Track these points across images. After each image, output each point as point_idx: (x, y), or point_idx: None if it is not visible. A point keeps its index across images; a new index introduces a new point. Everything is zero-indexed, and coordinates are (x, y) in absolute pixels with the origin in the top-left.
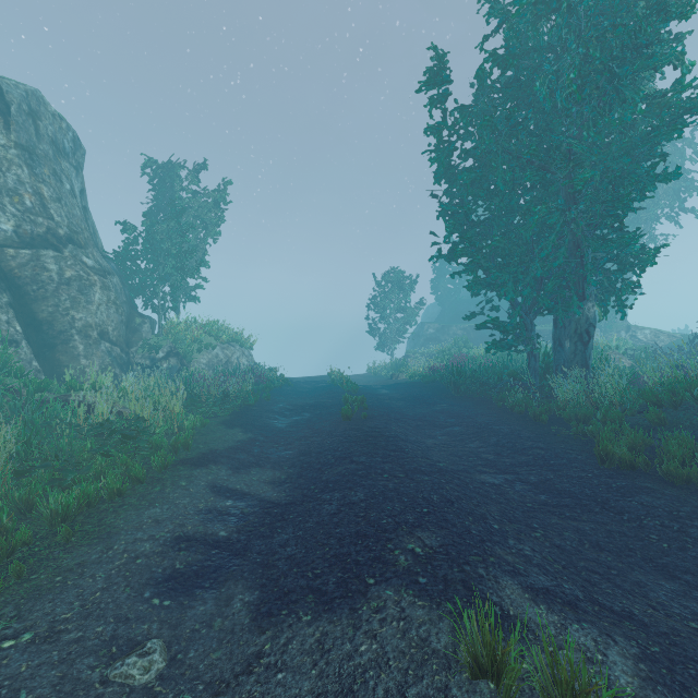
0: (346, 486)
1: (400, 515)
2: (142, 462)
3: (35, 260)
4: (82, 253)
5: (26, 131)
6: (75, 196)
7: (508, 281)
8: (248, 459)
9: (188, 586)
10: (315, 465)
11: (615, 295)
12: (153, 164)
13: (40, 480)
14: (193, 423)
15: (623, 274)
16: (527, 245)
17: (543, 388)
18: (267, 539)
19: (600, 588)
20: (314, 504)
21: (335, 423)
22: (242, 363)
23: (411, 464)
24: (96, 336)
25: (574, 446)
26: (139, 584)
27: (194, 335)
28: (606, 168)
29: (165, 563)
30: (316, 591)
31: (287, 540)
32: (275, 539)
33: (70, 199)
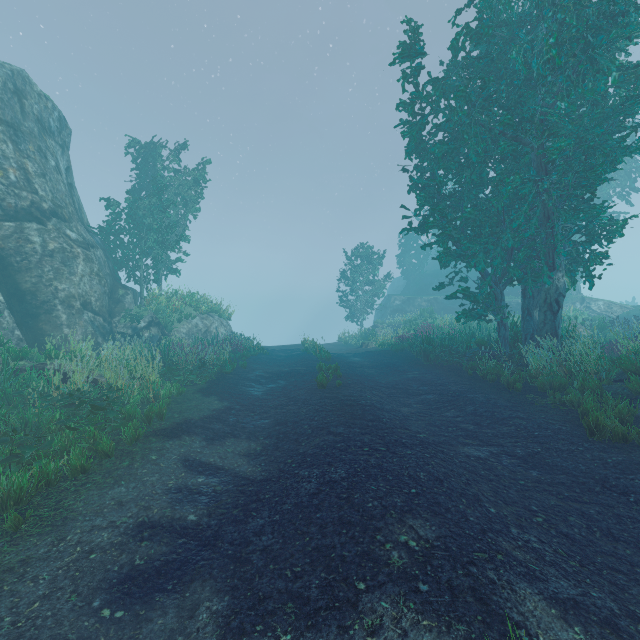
0: (325, 461)
1: (387, 497)
2: (110, 435)
3: (19, 232)
4: (66, 226)
5: (11, 108)
6: (60, 173)
7: (479, 252)
8: (223, 429)
9: (146, 588)
10: (292, 435)
11: (583, 265)
12: (136, 144)
13: (0, 455)
14: (169, 392)
15: (590, 245)
16: (498, 217)
17: (513, 357)
18: (241, 524)
19: (631, 594)
20: (292, 481)
21: (310, 391)
22: (221, 333)
23: (391, 435)
24: (79, 306)
25: (555, 416)
26: (88, 588)
27: (175, 306)
28: (580, 138)
29: (123, 558)
30: (297, 598)
31: (262, 526)
32: (249, 524)
33: (55, 174)
